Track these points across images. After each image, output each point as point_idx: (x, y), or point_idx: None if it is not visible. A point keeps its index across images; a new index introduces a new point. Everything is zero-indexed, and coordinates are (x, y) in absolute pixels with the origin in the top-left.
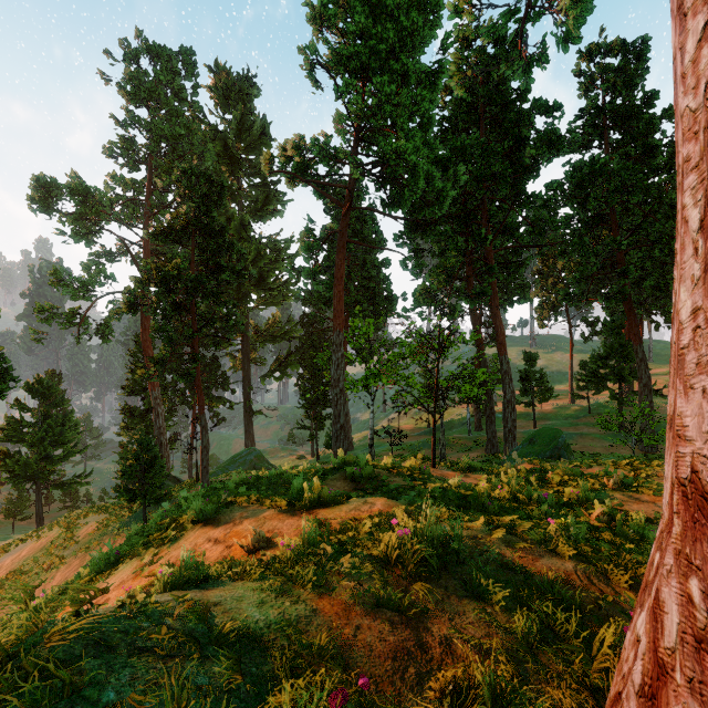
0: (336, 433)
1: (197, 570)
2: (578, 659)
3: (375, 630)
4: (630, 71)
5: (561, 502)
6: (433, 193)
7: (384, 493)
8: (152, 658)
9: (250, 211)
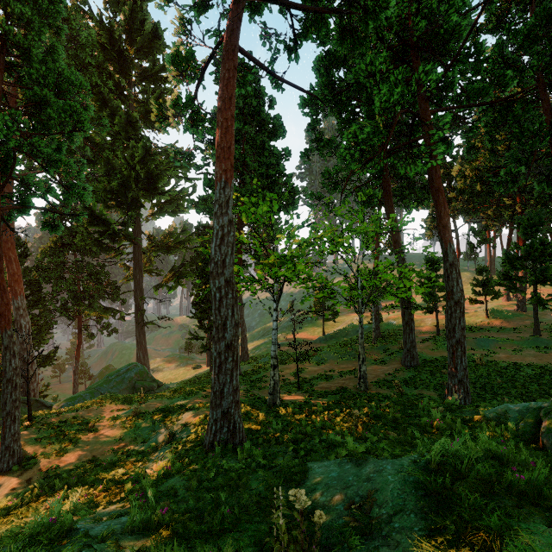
0: (219, 357)
1: None
2: None
3: None
4: None
5: None
6: None
7: None
8: None
9: (141, 114)
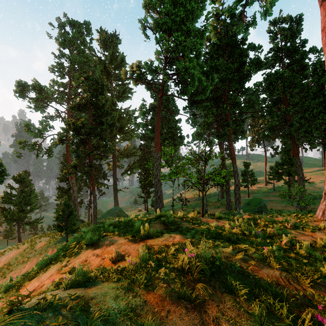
0: (156, 200)
1: (84, 275)
2: None
3: (177, 313)
4: (294, 30)
5: (266, 236)
6: (201, 87)
7: (180, 232)
8: None
9: (116, 97)
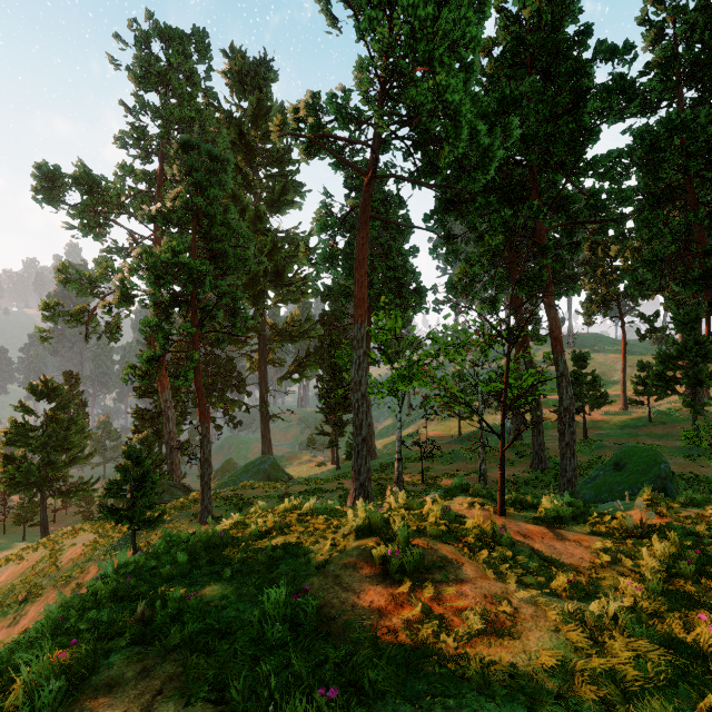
0: (357, 447)
1: None
2: None
3: None
4: None
5: None
6: (476, 152)
7: None
8: None
9: (267, 203)
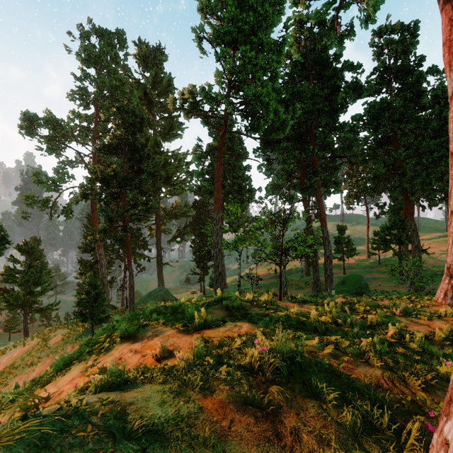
0: (216, 277)
1: (119, 376)
2: (391, 447)
3: (244, 422)
4: (406, 43)
5: (366, 325)
6: (279, 122)
7: (248, 319)
8: (78, 452)
9: (161, 135)
